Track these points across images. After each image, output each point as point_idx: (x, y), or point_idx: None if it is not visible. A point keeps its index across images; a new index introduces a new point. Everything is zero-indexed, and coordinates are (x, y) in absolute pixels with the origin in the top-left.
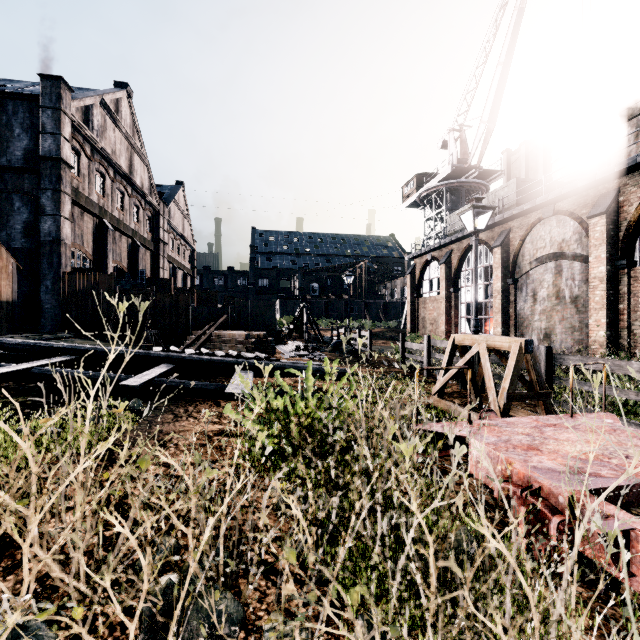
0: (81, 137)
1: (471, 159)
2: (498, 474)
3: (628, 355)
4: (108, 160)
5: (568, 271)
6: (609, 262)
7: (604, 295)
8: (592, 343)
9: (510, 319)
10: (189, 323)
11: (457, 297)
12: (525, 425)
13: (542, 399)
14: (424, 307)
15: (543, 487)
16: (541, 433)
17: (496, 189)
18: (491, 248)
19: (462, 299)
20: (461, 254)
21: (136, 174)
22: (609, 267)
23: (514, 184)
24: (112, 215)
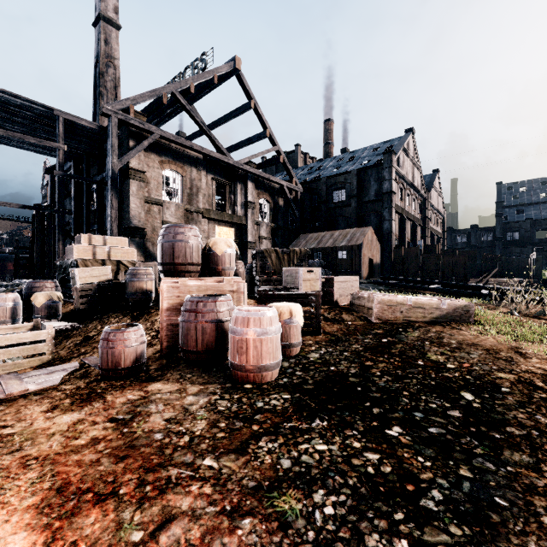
0: (395, 174)
1: None
2: None
3: None
4: (404, 180)
5: None
6: None
7: None
8: None
9: None
10: (466, 274)
11: None
12: None
13: None
14: None
15: None
16: None
17: None
18: None
19: None
20: None
21: (415, 180)
22: None
23: None
24: (405, 210)
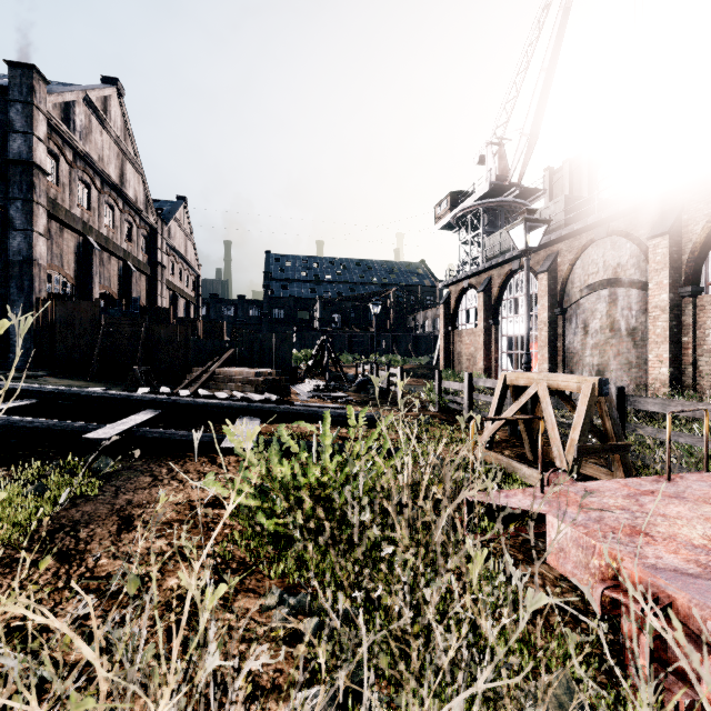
0: (60, 139)
1: (511, 176)
2: (594, 571)
3: (698, 395)
4: (94, 168)
5: (624, 300)
6: (672, 289)
7: (666, 327)
8: (655, 381)
9: (558, 354)
10: (189, 359)
11: (497, 329)
12: (614, 493)
13: (619, 453)
14: (460, 341)
15: (677, 603)
16: (640, 506)
17: (541, 207)
18: (536, 274)
19: (503, 332)
20: (502, 281)
21: (129, 186)
22: (672, 295)
23: (562, 202)
24: (99, 232)
